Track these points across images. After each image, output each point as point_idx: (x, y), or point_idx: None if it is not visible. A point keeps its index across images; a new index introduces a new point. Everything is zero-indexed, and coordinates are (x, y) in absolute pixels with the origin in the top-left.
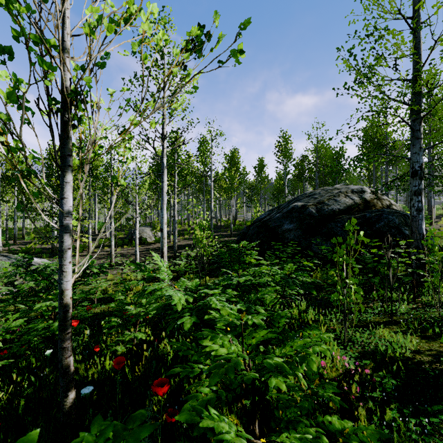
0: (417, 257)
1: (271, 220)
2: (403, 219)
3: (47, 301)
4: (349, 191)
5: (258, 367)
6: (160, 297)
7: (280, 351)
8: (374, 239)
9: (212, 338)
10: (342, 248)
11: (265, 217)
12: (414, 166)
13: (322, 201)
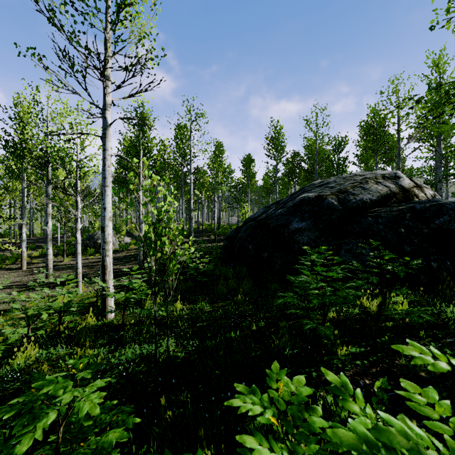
0: None
1: (271, 218)
2: None
3: None
4: (379, 176)
5: None
6: None
7: None
8: None
9: None
10: None
11: (260, 215)
12: None
13: (344, 190)
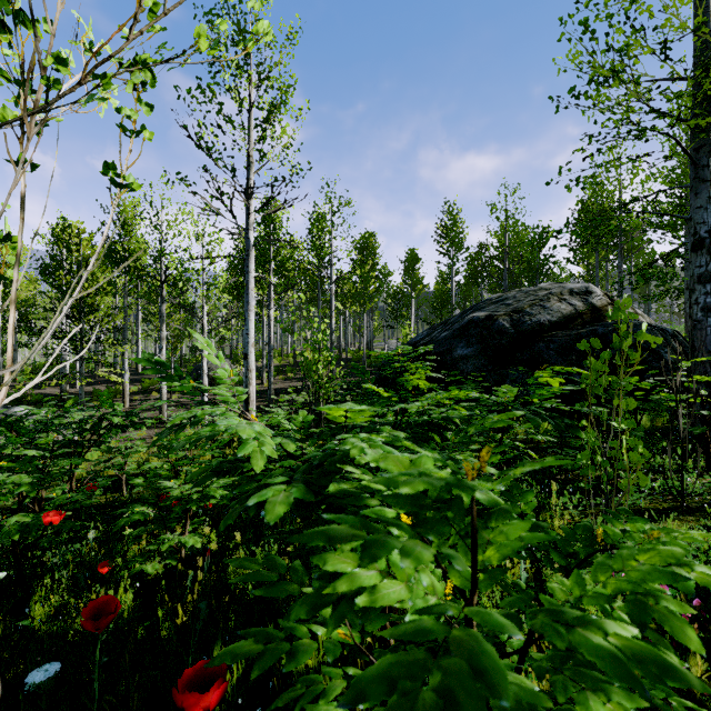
0: (704, 394)
1: (434, 342)
2: (662, 335)
3: (2, 473)
4: (565, 292)
5: (482, 628)
6: (206, 437)
7: (580, 590)
8: (631, 361)
9: (369, 553)
10: (602, 358)
11: (422, 339)
12: (699, 231)
13: (520, 309)
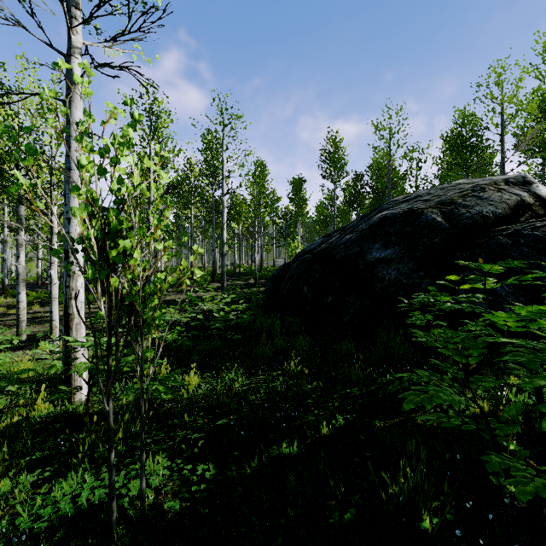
0: None
1: (336, 246)
2: None
3: None
4: (500, 181)
5: None
6: None
7: None
8: None
9: None
10: None
11: (319, 246)
12: None
13: (449, 201)
